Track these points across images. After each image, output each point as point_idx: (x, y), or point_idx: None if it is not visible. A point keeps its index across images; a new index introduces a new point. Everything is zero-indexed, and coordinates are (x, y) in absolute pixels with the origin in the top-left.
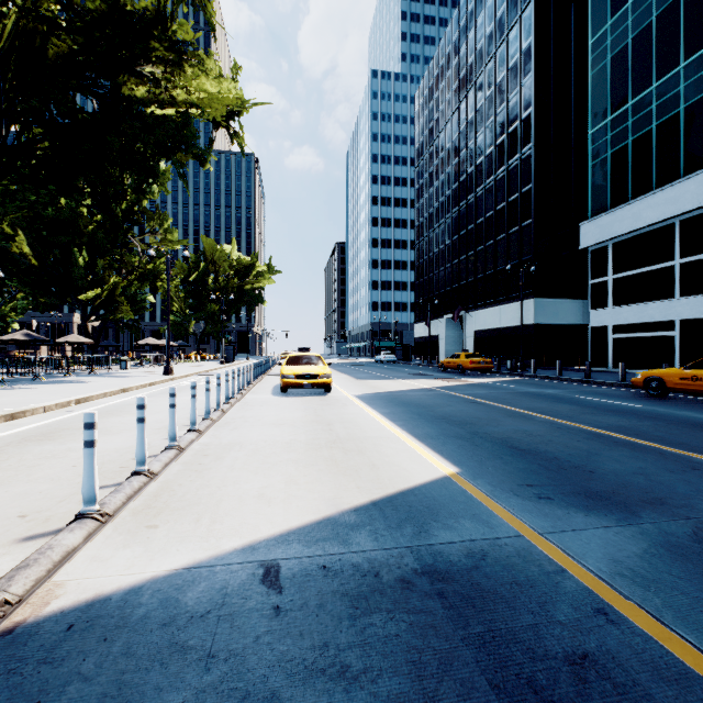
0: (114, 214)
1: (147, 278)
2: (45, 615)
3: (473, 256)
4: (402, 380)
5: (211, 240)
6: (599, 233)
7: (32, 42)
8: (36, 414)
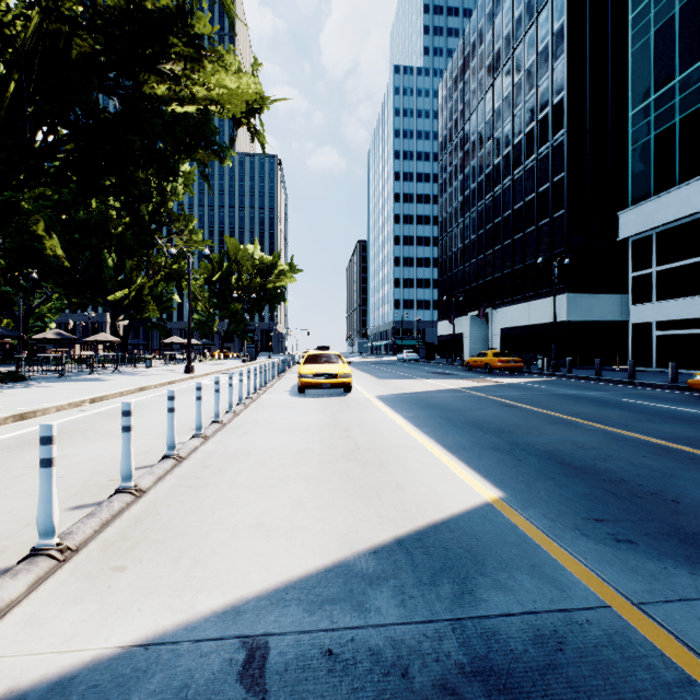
0: (136, 213)
1: (173, 278)
2: None
3: (500, 250)
4: (426, 380)
5: (234, 239)
6: (641, 222)
7: (56, 44)
8: (48, 414)
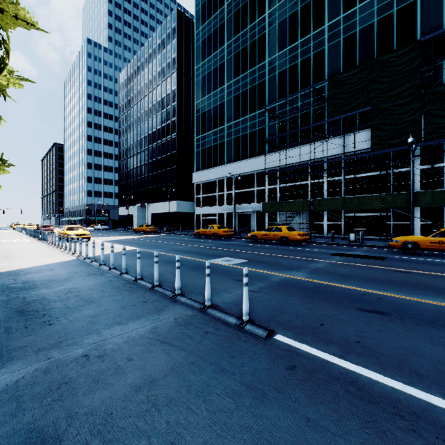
0: None
1: None
2: (89, 257)
3: (151, 176)
4: (118, 236)
5: None
6: (198, 178)
7: None
8: None
